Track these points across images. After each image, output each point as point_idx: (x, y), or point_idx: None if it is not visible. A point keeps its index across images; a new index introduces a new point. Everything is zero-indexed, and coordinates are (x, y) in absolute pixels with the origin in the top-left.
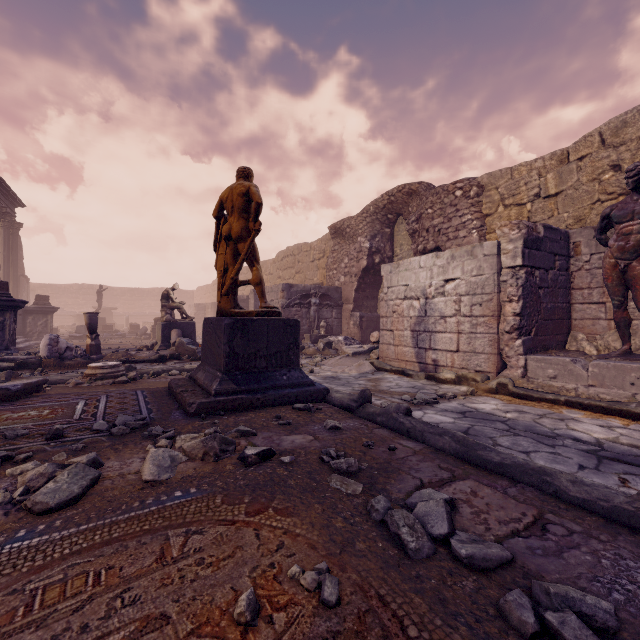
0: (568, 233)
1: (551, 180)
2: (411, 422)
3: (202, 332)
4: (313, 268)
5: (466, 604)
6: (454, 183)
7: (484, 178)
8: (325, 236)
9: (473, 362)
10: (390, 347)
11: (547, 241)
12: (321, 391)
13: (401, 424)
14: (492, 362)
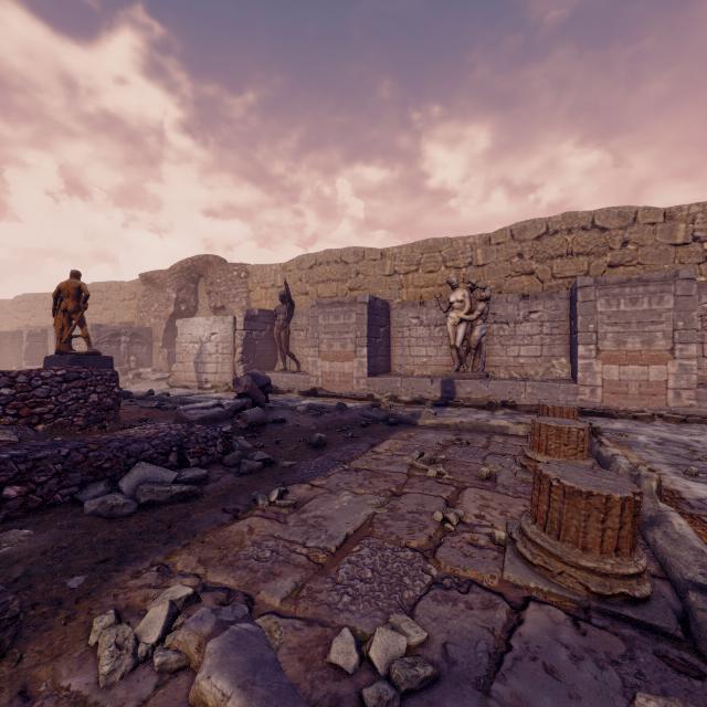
0: None
1: (279, 278)
2: (168, 397)
3: (44, 364)
4: (124, 307)
5: (154, 409)
6: (233, 266)
7: (249, 267)
8: (136, 280)
9: (224, 378)
10: (182, 373)
11: (261, 317)
12: (127, 393)
13: (164, 398)
14: (231, 377)
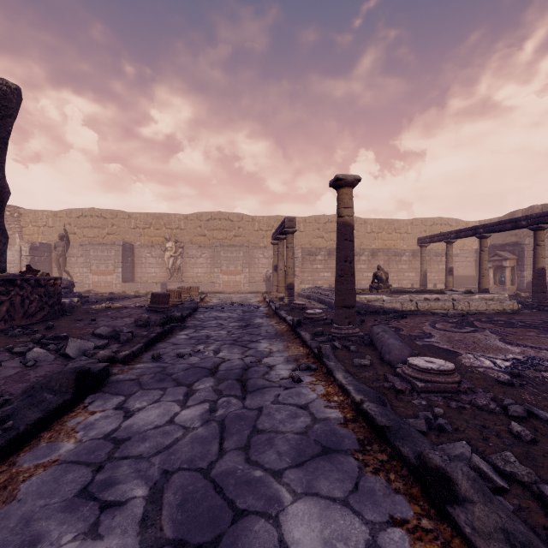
0: (52, 244)
1: (51, 221)
2: None
3: None
4: None
5: None
6: (5, 207)
7: (22, 210)
8: None
9: None
10: None
11: (41, 247)
12: None
13: None
14: None
